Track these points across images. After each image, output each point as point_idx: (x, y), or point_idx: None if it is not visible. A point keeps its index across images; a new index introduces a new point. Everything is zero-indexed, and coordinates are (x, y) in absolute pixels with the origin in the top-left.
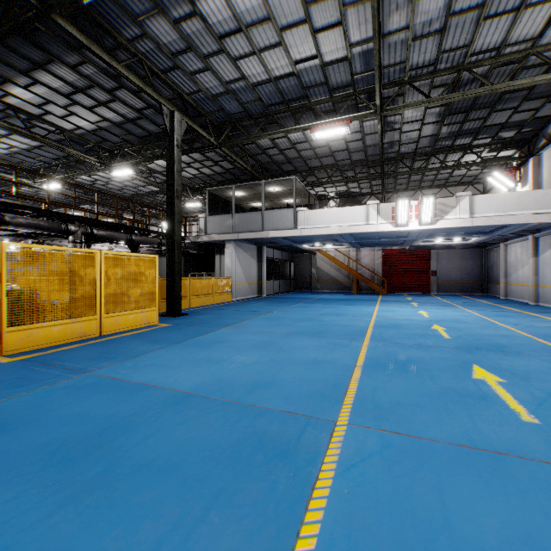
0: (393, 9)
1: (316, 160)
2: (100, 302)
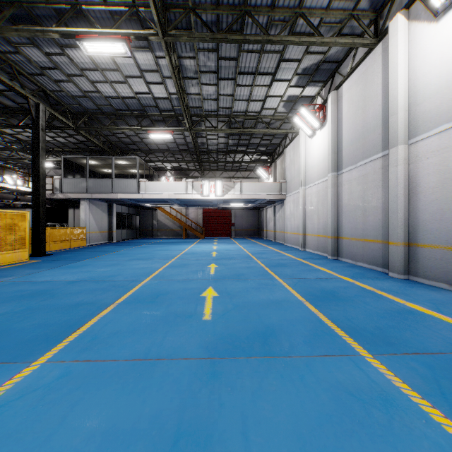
0: (191, 85)
1: (154, 145)
2: None
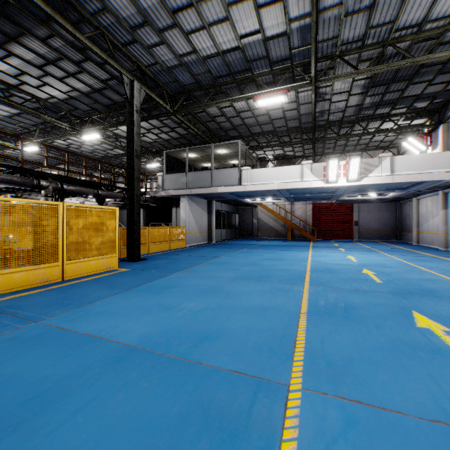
0: None
1: (257, 127)
2: (62, 250)
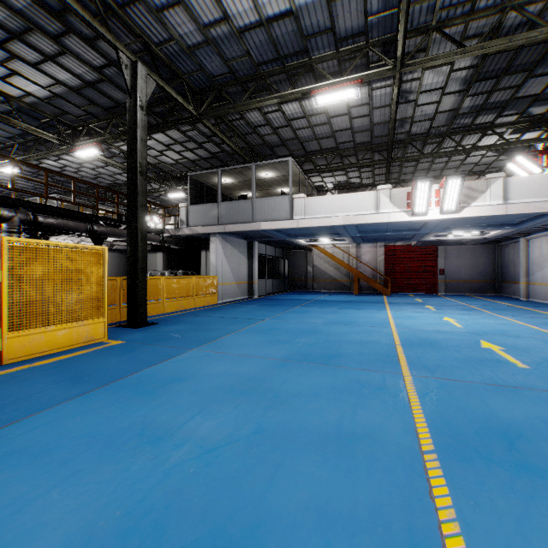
0: None
1: (314, 142)
2: (1, 315)
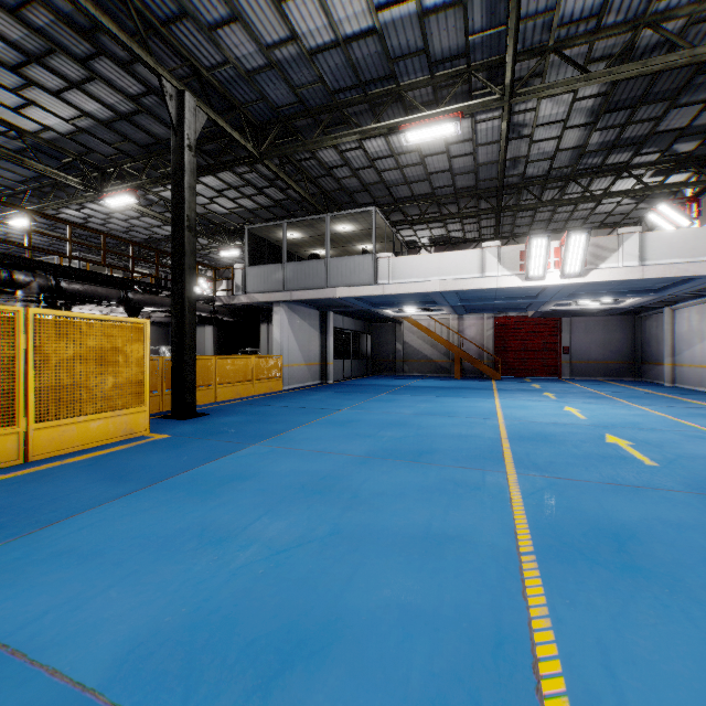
0: None
1: (404, 187)
2: (26, 402)
